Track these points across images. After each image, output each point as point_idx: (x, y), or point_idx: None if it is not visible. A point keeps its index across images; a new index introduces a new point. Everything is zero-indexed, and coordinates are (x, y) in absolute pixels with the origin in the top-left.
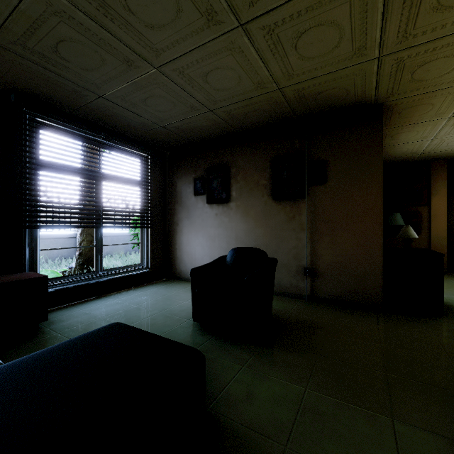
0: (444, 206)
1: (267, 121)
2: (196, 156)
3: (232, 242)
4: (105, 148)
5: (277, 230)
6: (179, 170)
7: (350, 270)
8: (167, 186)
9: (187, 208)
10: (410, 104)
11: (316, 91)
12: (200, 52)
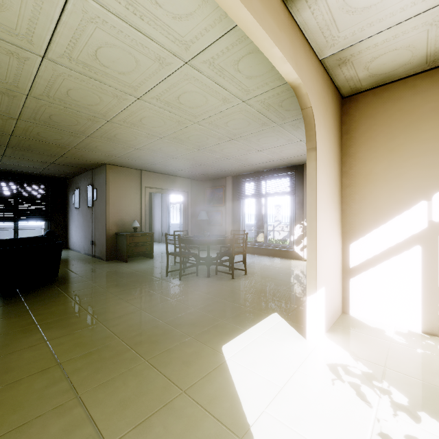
0: (230, 206)
1: (77, 169)
2: (73, 182)
3: (80, 229)
4: (18, 184)
5: (89, 222)
6: (70, 190)
7: (101, 242)
8: (66, 198)
9: (71, 211)
10: (118, 163)
11: (68, 163)
12: (5, 159)
